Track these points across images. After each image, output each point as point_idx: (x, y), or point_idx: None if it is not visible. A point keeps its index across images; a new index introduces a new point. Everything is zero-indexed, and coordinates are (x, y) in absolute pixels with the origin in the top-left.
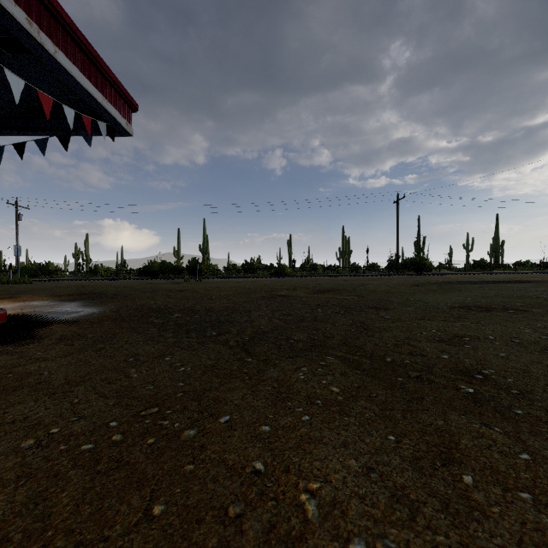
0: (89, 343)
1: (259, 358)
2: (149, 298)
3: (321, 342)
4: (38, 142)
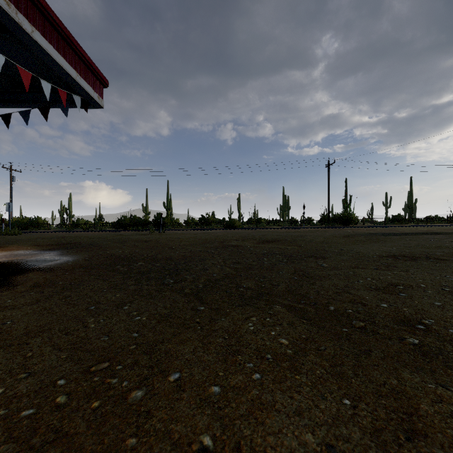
0: (57, 291)
1: (211, 306)
2: (118, 248)
3: (268, 289)
4: (21, 113)
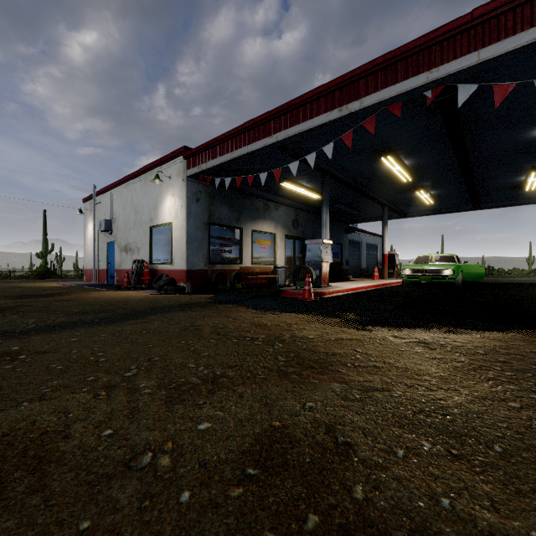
0: None
1: None
2: None
3: None
4: None
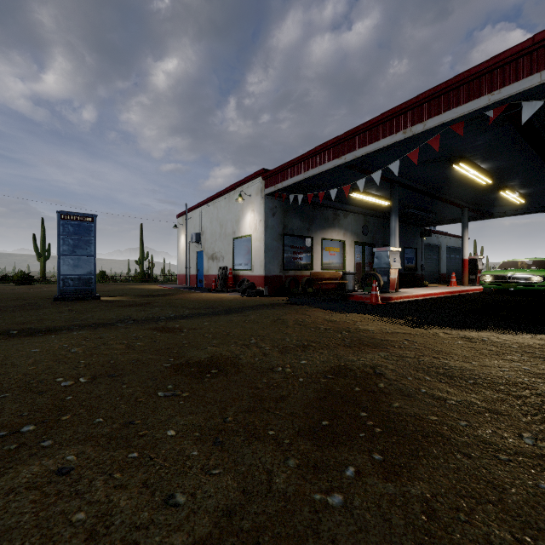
0: None
1: None
2: None
3: None
4: None
